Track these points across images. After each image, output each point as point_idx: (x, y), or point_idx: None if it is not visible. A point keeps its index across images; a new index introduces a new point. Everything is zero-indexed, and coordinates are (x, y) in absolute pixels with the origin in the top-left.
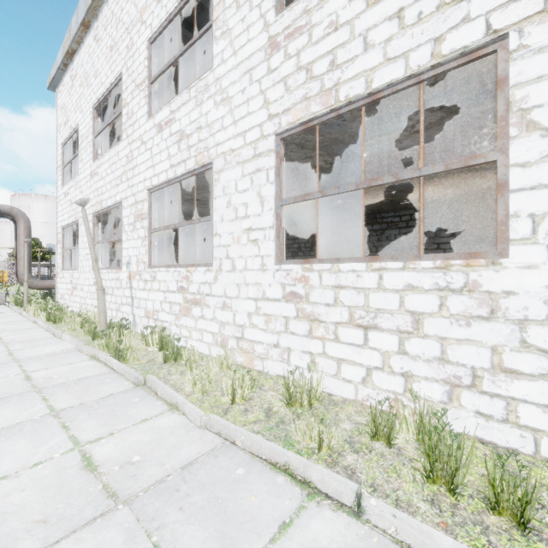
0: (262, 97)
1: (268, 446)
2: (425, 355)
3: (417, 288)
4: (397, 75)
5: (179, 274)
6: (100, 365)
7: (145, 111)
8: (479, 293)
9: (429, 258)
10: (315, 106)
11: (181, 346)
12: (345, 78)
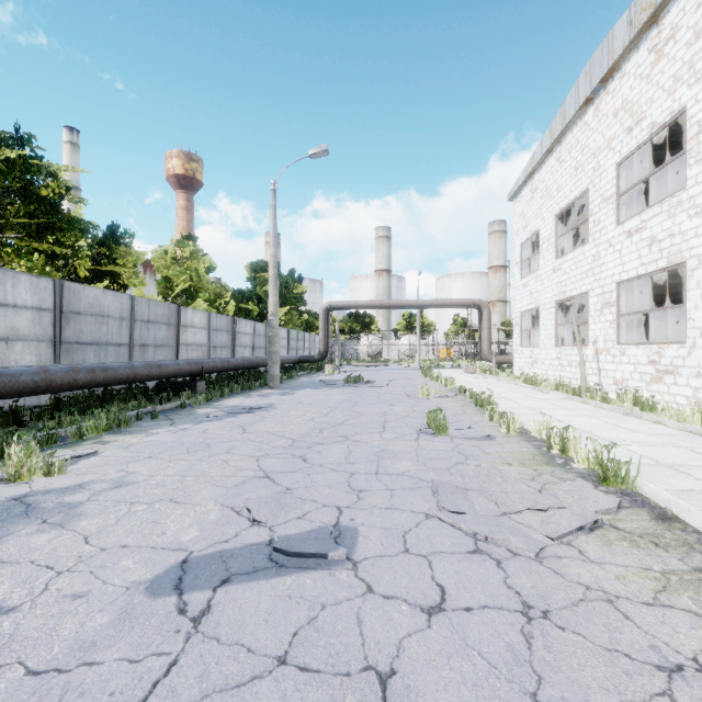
0: None
1: None
2: None
3: None
4: None
5: (650, 350)
6: (592, 406)
7: (612, 220)
8: None
9: None
10: None
11: (655, 402)
12: None
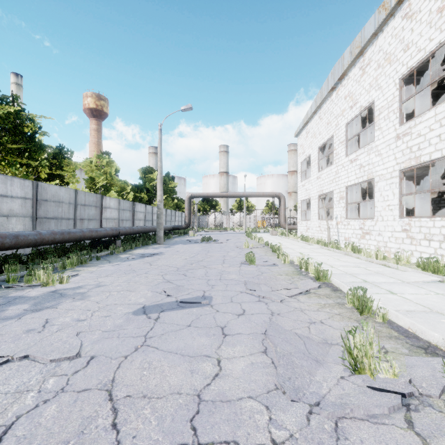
0: (393, 156)
1: (381, 261)
2: None
3: (444, 227)
4: (439, 156)
5: (360, 222)
6: (331, 251)
7: (344, 154)
8: None
9: None
10: (412, 162)
11: (360, 248)
12: (422, 154)
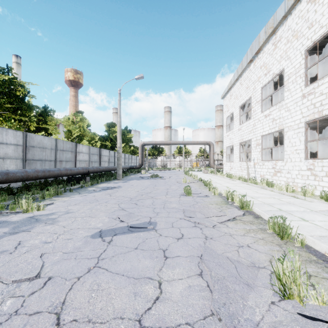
0: (300, 111)
1: (291, 193)
2: None
3: None
4: None
5: (272, 163)
6: (250, 185)
7: (260, 110)
8: None
9: None
10: (316, 115)
11: (273, 183)
12: (324, 109)
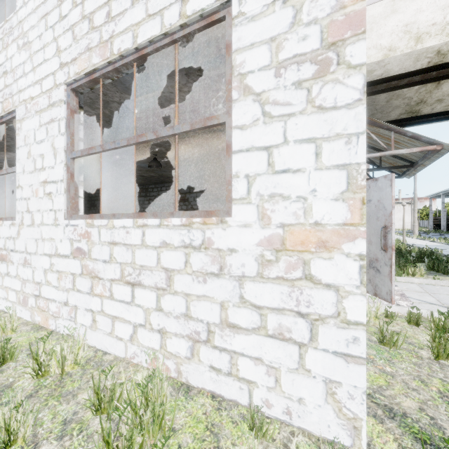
0: (55, 44)
1: None
2: (175, 312)
3: (169, 245)
4: (155, 32)
5: None
6: None
7: None
8: (212, 250)
9: (179, 215)
10: (95, 57)
11: None
12: (118, 31)
